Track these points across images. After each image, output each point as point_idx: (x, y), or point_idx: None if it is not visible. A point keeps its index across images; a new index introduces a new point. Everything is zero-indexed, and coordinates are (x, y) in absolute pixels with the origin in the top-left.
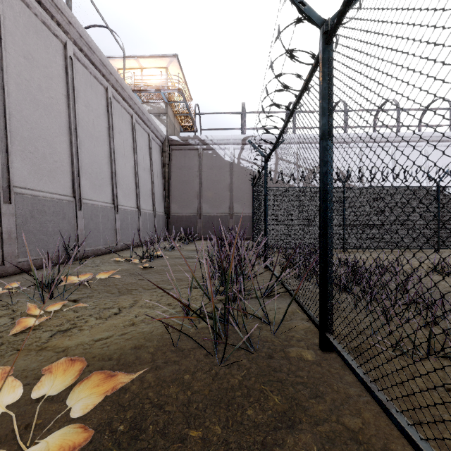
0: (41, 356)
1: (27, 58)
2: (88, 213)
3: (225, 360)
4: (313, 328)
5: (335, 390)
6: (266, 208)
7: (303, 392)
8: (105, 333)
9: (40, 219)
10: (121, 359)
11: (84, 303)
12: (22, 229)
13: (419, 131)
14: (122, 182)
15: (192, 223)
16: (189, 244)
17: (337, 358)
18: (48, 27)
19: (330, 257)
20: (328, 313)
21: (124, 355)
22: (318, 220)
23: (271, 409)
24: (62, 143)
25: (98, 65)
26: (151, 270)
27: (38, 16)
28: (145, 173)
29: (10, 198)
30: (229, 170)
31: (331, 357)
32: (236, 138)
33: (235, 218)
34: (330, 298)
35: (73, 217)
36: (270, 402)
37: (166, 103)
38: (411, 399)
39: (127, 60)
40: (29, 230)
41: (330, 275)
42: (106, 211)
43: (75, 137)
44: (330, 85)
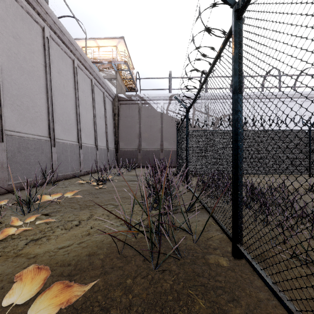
0: (15, 262)
1: (16, 38)
2: (60, 149)
3: (159, 266)
4: (225, 238)
5: (248, 294)
6: (187, 145)
7: (222, 297)
8: (67, 242)
9: (25, 153)
10: (78, 264)
11: (53, 216)
12: (12, 160)
13: (294, 90)
14: (85, 126)
15: (134, 156)
16: (132, 171)
17: (247, 264)
18: (31, 16)
19: (240, 185)
20: (238, 228)
21: (80, 261)
22: (230, 156)
23: (197, 312)
24: (41, 99)
25: (67, 44)
26: (104, 190)
27: (23, 8)
28: (101, 120)
29: (2, 138)
30: (160, 118)
31: (242, 263)
32: (165, 96)
33: (164, 152)
34: (241, 217)
35: (49, 152)
36: (196, 306)
37: (116, 71)
38: (310, 303)
39: (88, 41)
40: (16, 161)
41: (241, 199)
42: (73, 147)
43: (51, 95)
44: (241, 51)
